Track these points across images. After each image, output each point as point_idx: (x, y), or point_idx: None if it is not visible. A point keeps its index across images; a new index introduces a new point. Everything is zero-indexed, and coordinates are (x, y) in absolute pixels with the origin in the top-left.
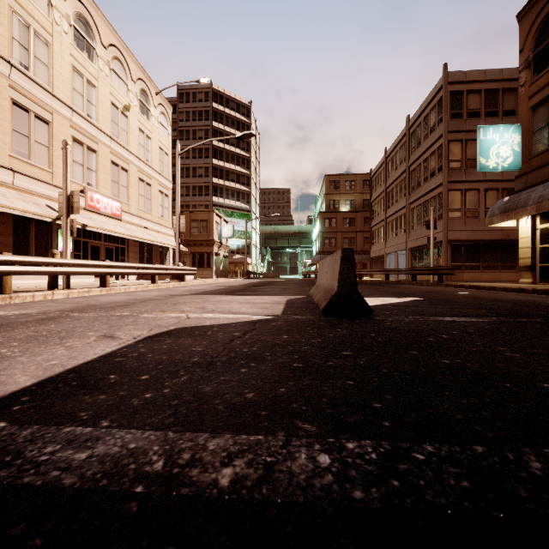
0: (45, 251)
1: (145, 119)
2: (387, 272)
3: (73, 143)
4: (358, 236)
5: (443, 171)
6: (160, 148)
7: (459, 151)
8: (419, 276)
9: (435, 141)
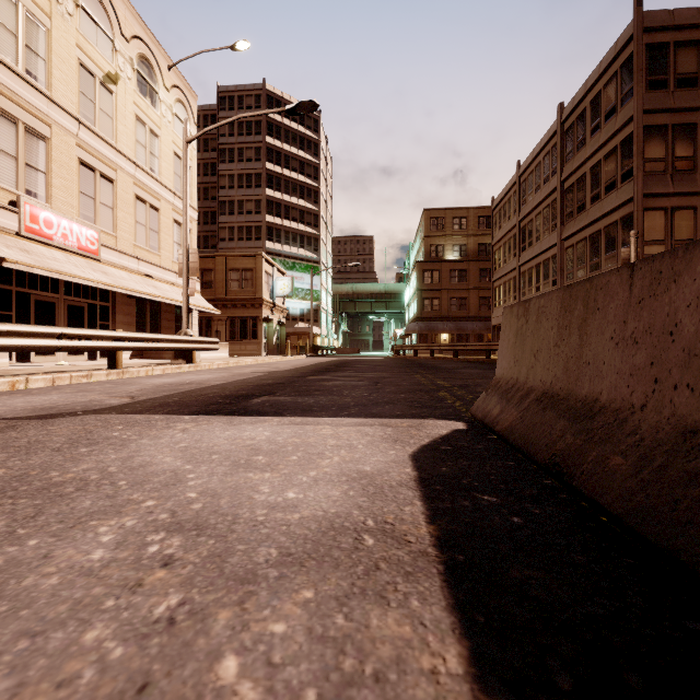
0: None
1: (148, 104)
2: None
3: None
4: (471, 295)
5: (636, 176)
6: (176, 155)
7: (661, 144)
8: None
9: (616, 131)
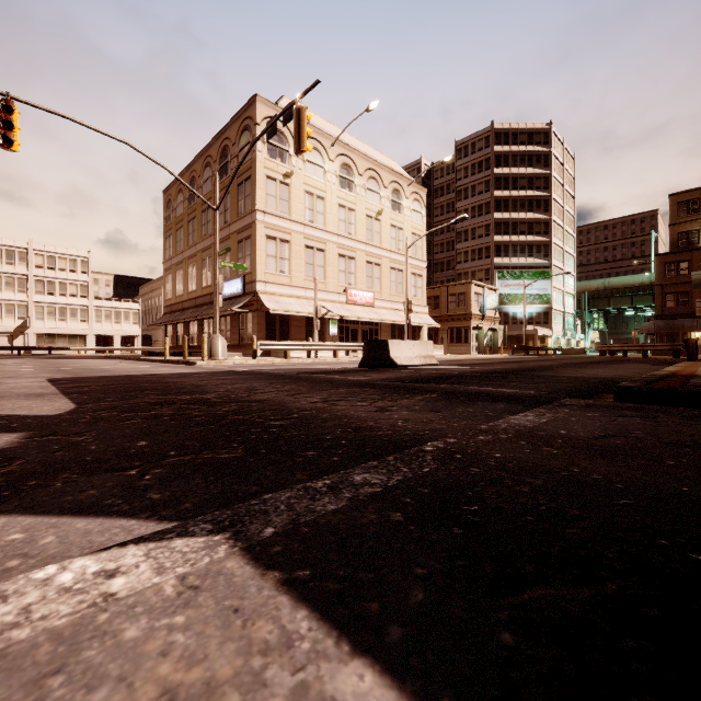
0: (322, 335)
1: (397, 214)
2: (673, 347)
3: (339, 258)
4: None
5: None
6: (413, 234)
7: None
8: None
9: None
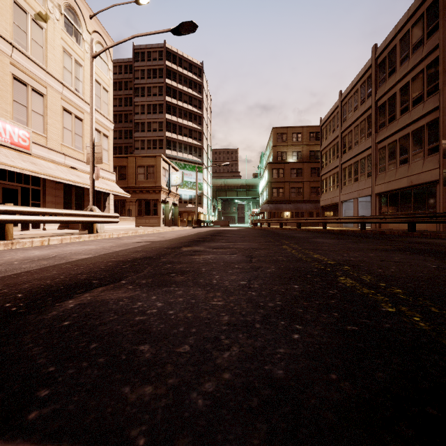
0: None
1: (73, 41)
2: (363, 220)
3: None
4: (305, 186)
5: (442, 90)
6: (97, 82)
7: None
8: (393, 225)
9: (423, 57)
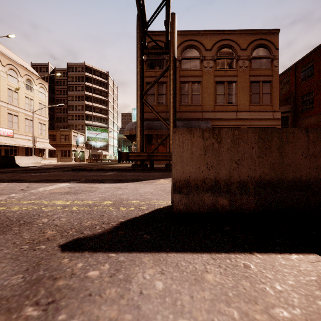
0: None
1: (29, 92)
2: None
3: None
4: None
5: None
6: (40, 103)
7: None
8: None
9: None
